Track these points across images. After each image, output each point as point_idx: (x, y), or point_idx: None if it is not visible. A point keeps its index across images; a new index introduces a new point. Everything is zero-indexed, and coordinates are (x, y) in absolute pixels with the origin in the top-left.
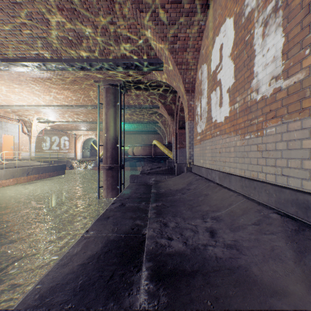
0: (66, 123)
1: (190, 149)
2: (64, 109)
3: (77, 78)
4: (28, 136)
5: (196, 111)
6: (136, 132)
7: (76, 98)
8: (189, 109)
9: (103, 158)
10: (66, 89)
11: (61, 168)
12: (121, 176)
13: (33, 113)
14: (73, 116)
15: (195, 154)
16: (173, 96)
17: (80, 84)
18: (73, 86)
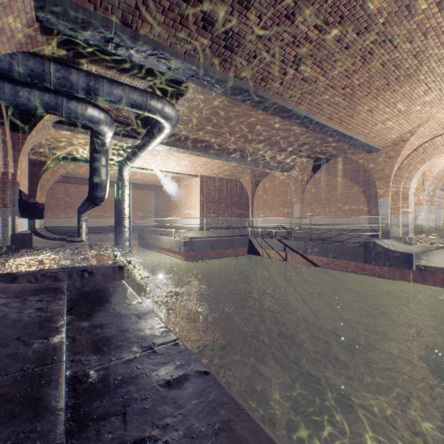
0: None
1: None
2: None
3: None
4: None
5: None
6: None
7: None
8: None
9: None
10: None
11: None
12: None
13: None
14: None
15: None
16: None
17: None
18: None
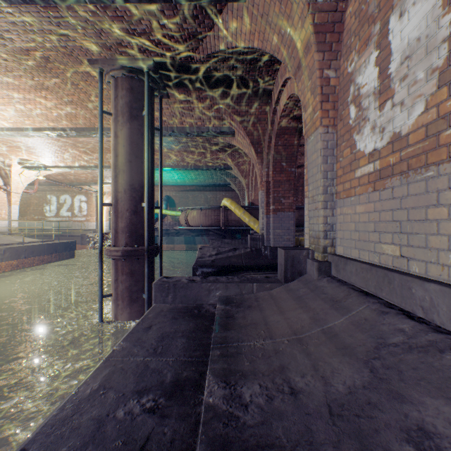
0: (72, 169)
1: (324, 211)
2: (59, 141)
3: (48, 53)
4: (6, 192)
5: (348, 91)
6: (195, 188)
7: (66, 111)
8: (322, 92)
9: (112, 233)
10: (40, 88)
11: (67, 248)
12: (153, 271)
13: (8, 151)
14: (80, 157)
15: (345, 225)
16: (262, 104)
17: (64, 72)
18: (51, 78)
